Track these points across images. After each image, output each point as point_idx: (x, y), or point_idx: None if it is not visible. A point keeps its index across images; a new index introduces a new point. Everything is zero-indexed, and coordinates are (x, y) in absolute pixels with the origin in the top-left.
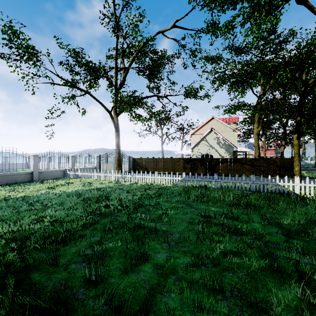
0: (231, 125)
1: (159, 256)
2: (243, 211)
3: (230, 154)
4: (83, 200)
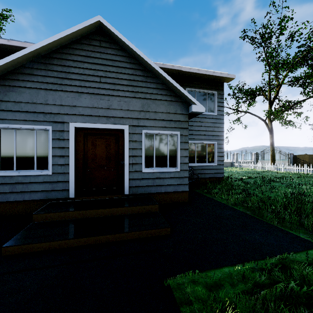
0: None
1: (276, 184)
2: None
3: None
4: (246, 173)
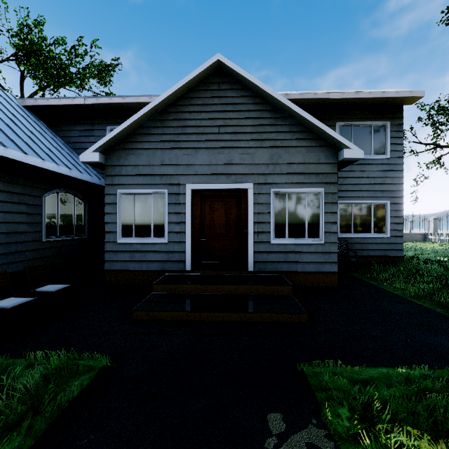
0: None
1: None
2: None
3: None
4: None
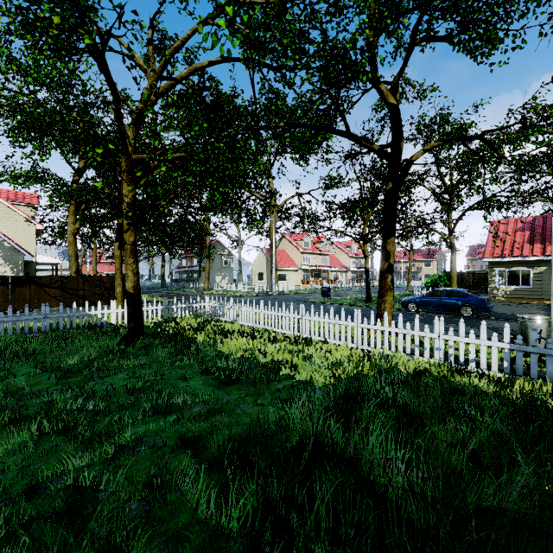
0: (21, 208)
1: None
2: (4, 367)
3: (16, 267)
4: None
